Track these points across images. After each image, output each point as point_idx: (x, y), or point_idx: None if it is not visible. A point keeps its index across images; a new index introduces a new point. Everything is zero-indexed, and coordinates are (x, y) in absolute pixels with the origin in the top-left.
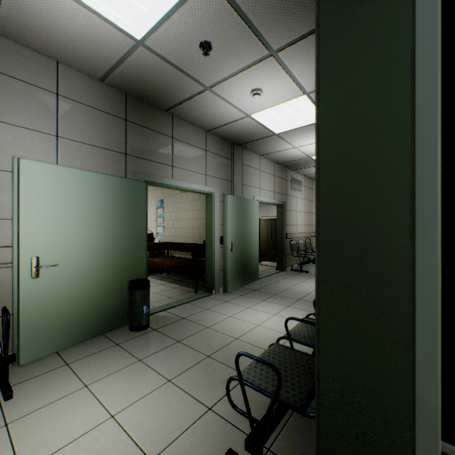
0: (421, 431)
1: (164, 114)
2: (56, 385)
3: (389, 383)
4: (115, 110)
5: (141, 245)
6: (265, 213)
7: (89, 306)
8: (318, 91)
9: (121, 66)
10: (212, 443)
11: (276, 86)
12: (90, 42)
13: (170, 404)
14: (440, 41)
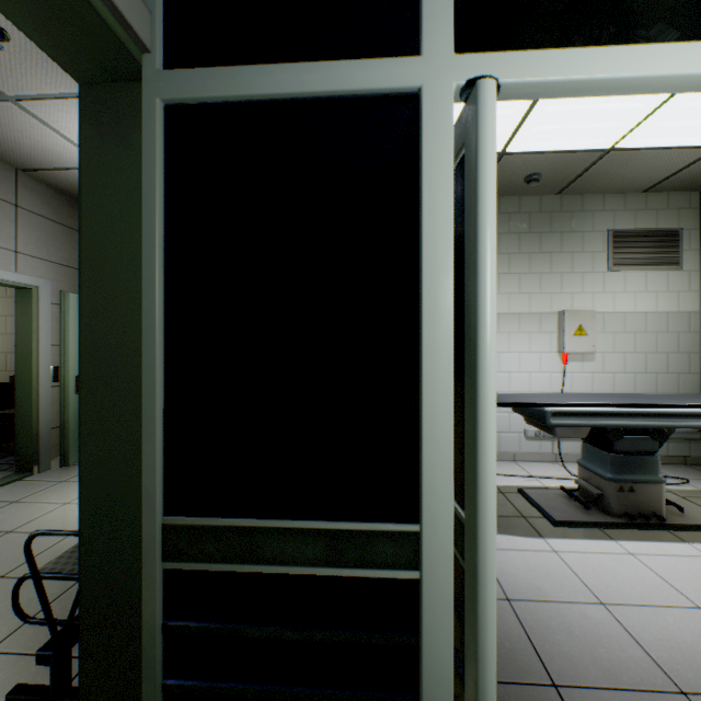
0: (147, 513)
1: None
2: None
3: (138, 486)
4: None
5: None
6: None
7: None
8: (81, 212)
9: None
10: None
11: None
12: None
13: None
14: (159, 209)
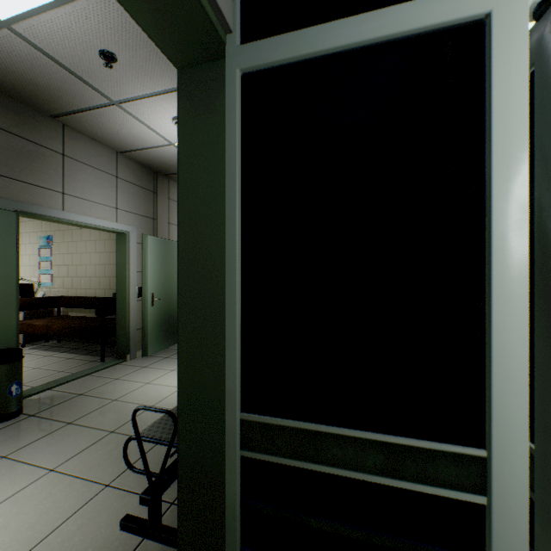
0: (229, 409)
1: (50, 121)
2: None
3: (220, 385)
4: None
5: (7, 301)
6: None
7: None
8: (179, 169)
9: None
10: (106, 517)
11: None
12: None
13: (51, 496)
14: (238, 160)
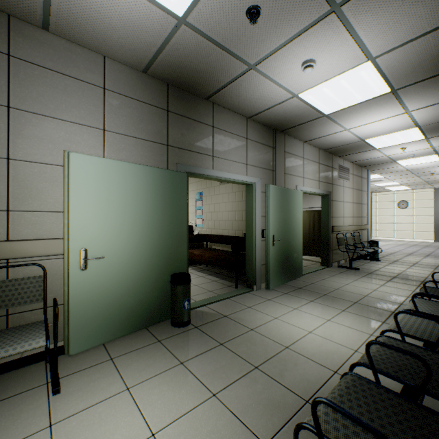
0: None
1: (205, 103)
2: (100, 383)
3: None
4: (157, 101)
5: (182, 238)
6: (305, 204)
7: (133, 299)
8: None
9: (162, 52)
10: None
11: (334, 53)
12: (133, 28)
13: (216, 429)
14: None
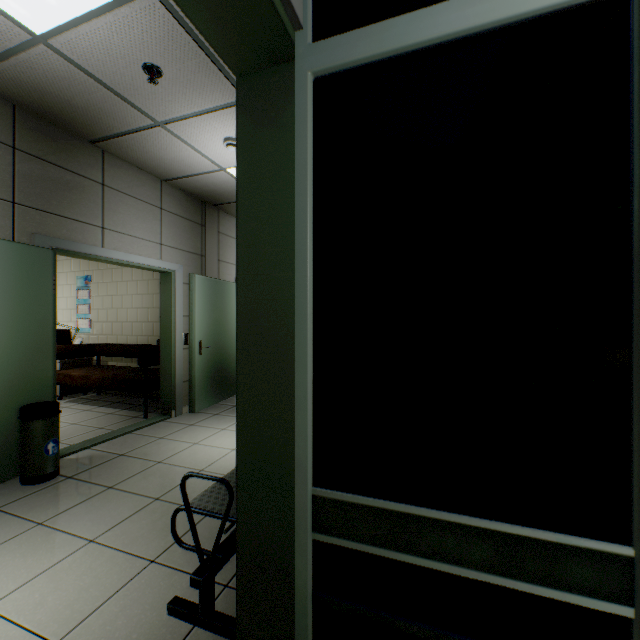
0: (298, 482)
1: (88, 147)
2: None
3: (287, 453)
4: None
5: (43, 349)
6: None
7: None
8: (238, 195)
9: (3, 63)
10: (152, 599)
11: None
12: None
13: (91, 570)
14: (309, 182)
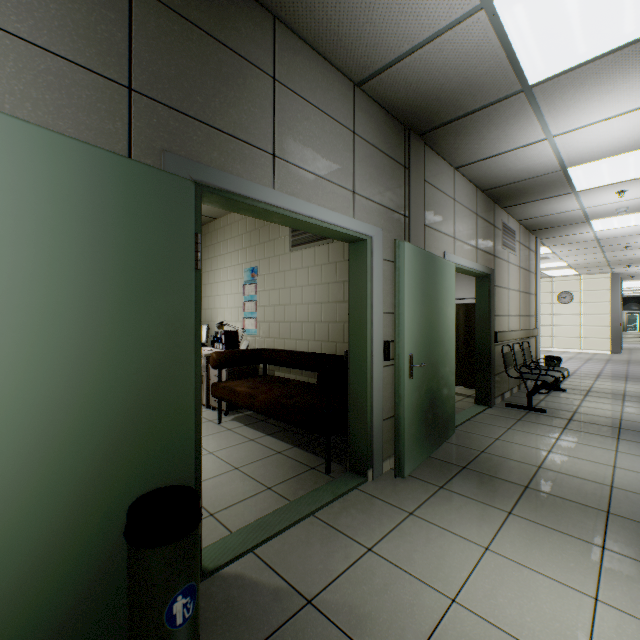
0: None
1: (251, 8)
2: None
3: None
4: None
5: (176, 376)
6: None
7: None
8: None
9: None
10: None
11: None
12: None
13: None
14: None
